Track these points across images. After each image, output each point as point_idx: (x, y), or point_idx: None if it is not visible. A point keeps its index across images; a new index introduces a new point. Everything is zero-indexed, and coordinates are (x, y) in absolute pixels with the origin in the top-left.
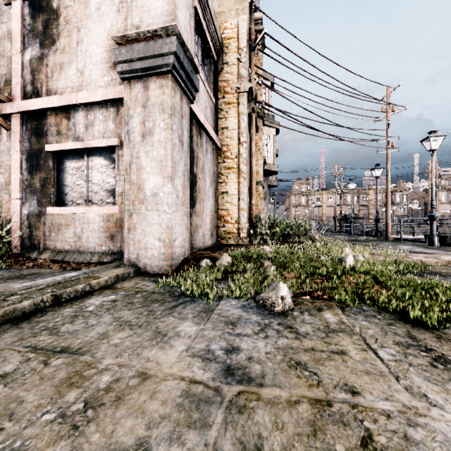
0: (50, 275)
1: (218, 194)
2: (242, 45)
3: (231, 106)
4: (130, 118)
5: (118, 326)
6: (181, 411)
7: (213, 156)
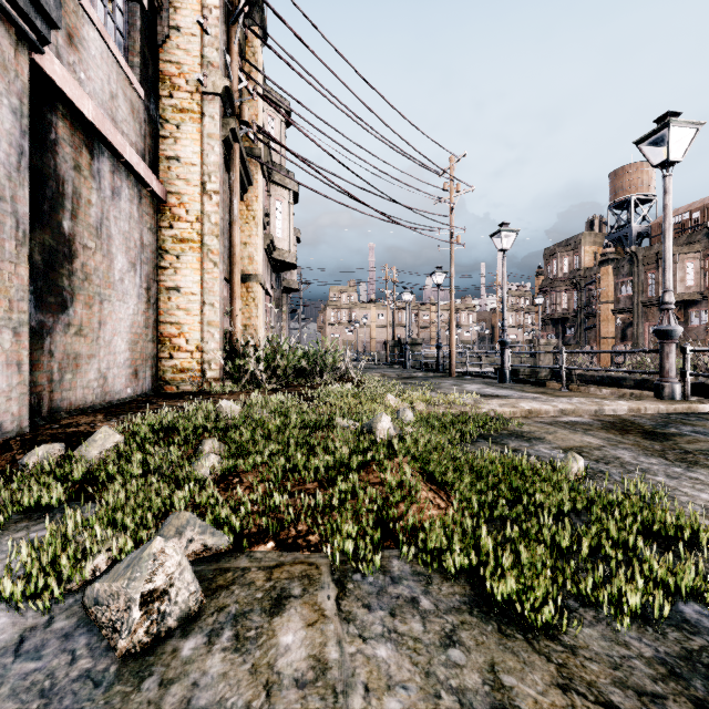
0: None
1: (159, 290)
2: (211, 1)
3: (187, 116)
4: None
5: None
6: None
7: (142, 209)
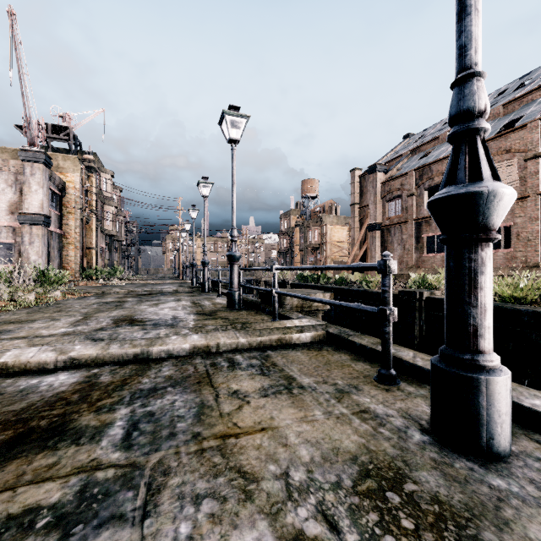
0: None
1: (63, 256)
2: (77, 187)
3: (70, 214)
4: (24, 237)
5: None
6: None
7: (60, 239)
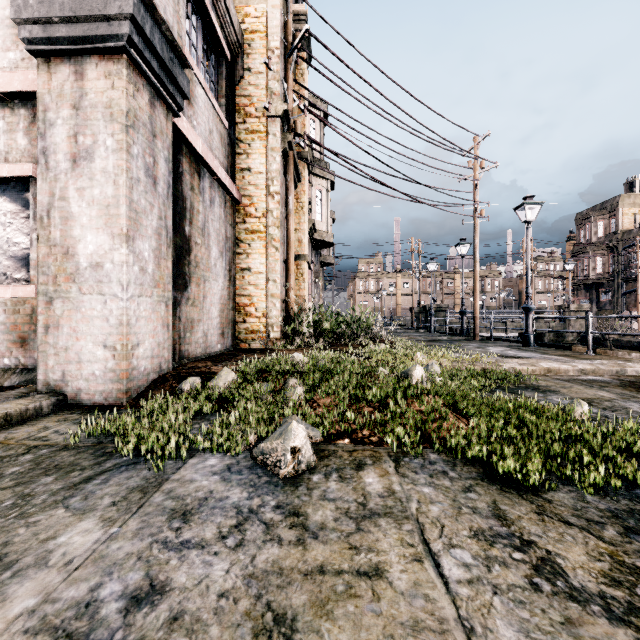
0: None
1: (236, 271)
2: (273, 44)
3: (256, 136)
4: (48, 126)
5: None
6: None
7: (226, 211)
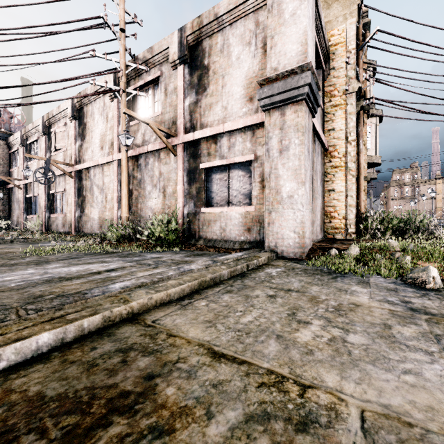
0: (216, 255)
1: (324, 192)
2: (350, 47)
3: (338, 108)
4: (269, 139)
5: (307, 284)
6: (396, 318)
7: (321, 157)
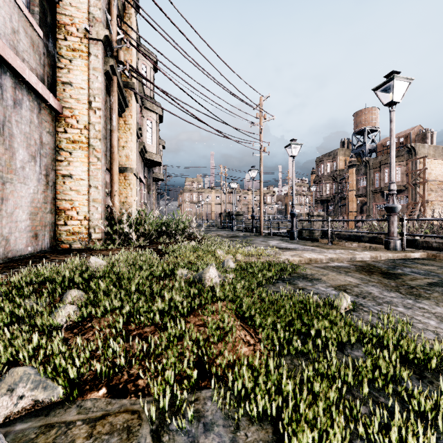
0: None
1: (56, 177)
2: None
3: (77, 54)
4: None
5: None
6: None
7: (41, 117)
